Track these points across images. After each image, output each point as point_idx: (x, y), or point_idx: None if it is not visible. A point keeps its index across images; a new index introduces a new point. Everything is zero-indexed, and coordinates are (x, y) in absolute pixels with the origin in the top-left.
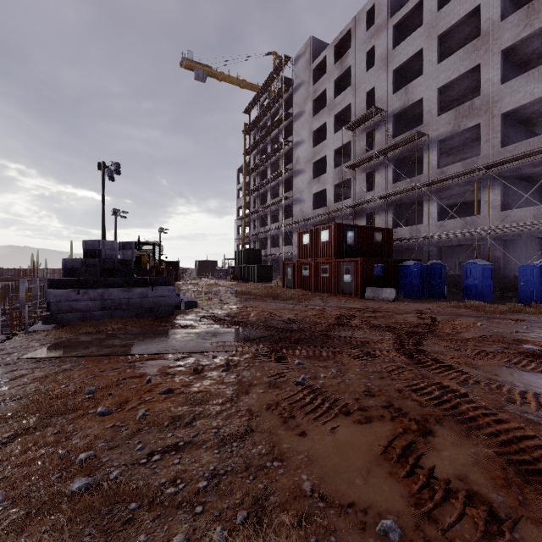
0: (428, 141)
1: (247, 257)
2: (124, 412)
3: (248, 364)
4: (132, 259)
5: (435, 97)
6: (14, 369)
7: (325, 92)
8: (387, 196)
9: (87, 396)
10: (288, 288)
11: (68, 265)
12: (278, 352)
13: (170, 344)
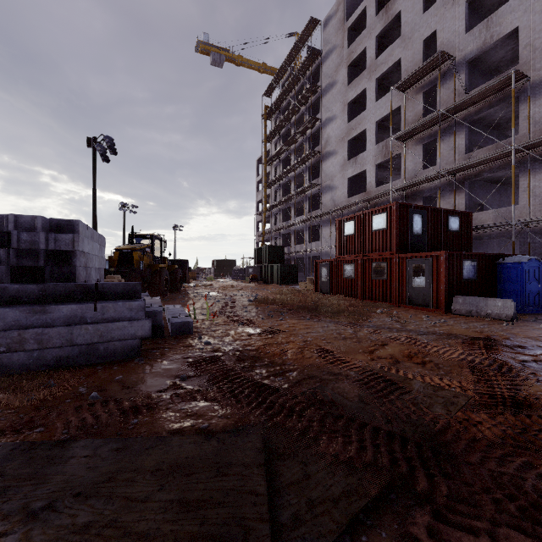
0: (526, 86)
1: (268, 254)
2: None
3: None
4: (74, 250)
5: (540, 22)
6: None
7: (363, 55)
8: (458, 171)
9: None
10: (322, 293)
11: None
12: None
13: None
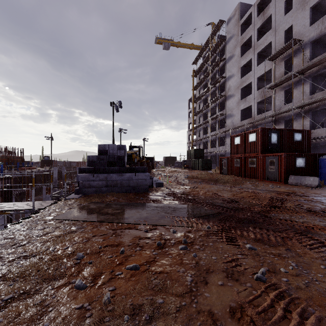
0: None
1: (195, 154)
2: (95, 288)
3: (202, 243)
4: (124, 155)
5: None
6: (46, 227)
7: (250, 38)
8: (304, 106)
9: (75, 262)
10: (223, 174)
11: (90, 159)
12: (227, 232)
13: (143, 215)
